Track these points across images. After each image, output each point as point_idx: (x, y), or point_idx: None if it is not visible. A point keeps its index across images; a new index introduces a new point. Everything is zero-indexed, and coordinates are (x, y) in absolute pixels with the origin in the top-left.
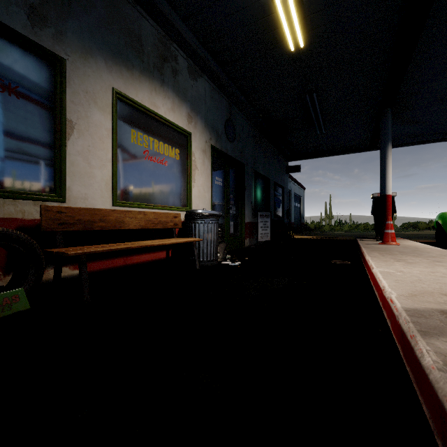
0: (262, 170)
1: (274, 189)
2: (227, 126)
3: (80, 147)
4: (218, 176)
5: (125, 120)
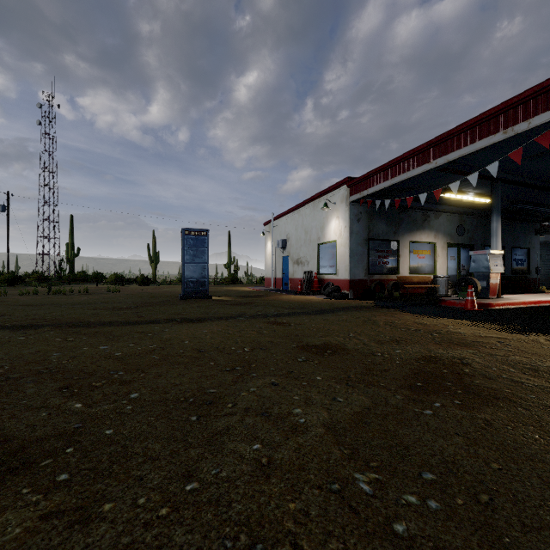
0: None
1: (513, 252)
2: (458, 229)
3: (402, 260)
4: (452, 256)
5: (411, 248)
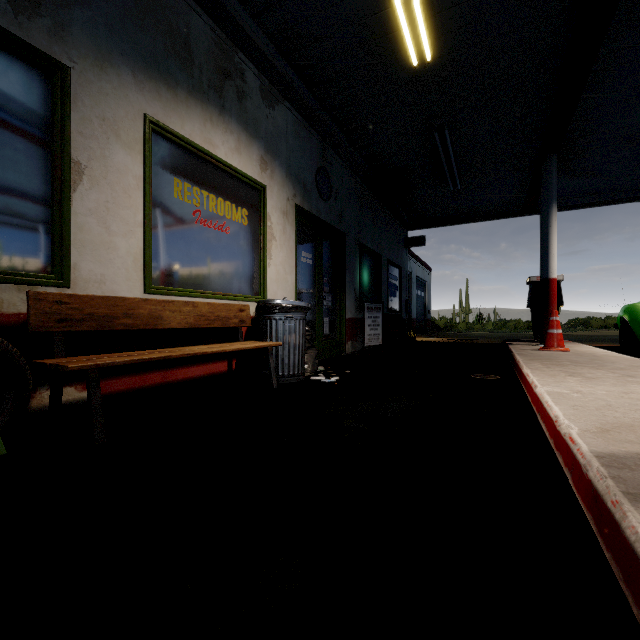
0: (370, 242)
1: (388, 270)
2: (319, 176)
3: (93, 203)
4: (306, 250)
5: (164, 164)
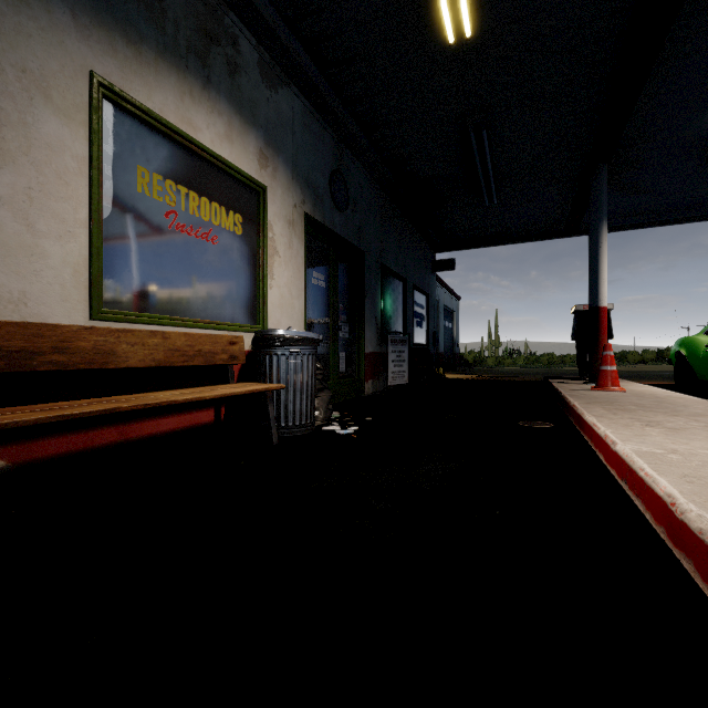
0: (394, 263)
1: (414, 297)
2: (334, 181)
3: (6, 189)
4: (317, 270)
5: (123, 145)
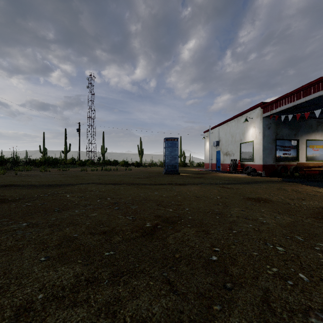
0: None
1: None
2: None
3: (300, 152)
4: None
5: (308, 144)
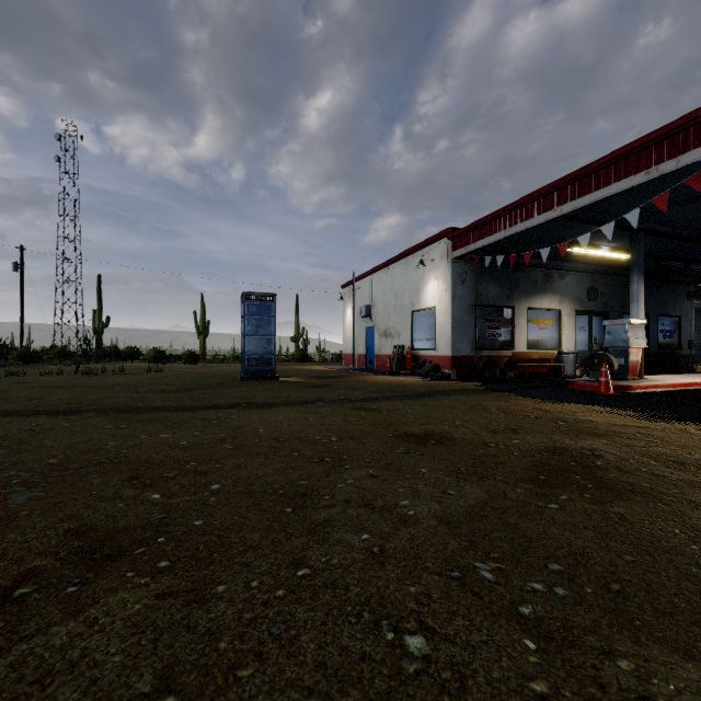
0: None
1: (660, 321)
2: (589, 292)
3: (518, 332)
4: (581, 326)
5: (530, 316)
